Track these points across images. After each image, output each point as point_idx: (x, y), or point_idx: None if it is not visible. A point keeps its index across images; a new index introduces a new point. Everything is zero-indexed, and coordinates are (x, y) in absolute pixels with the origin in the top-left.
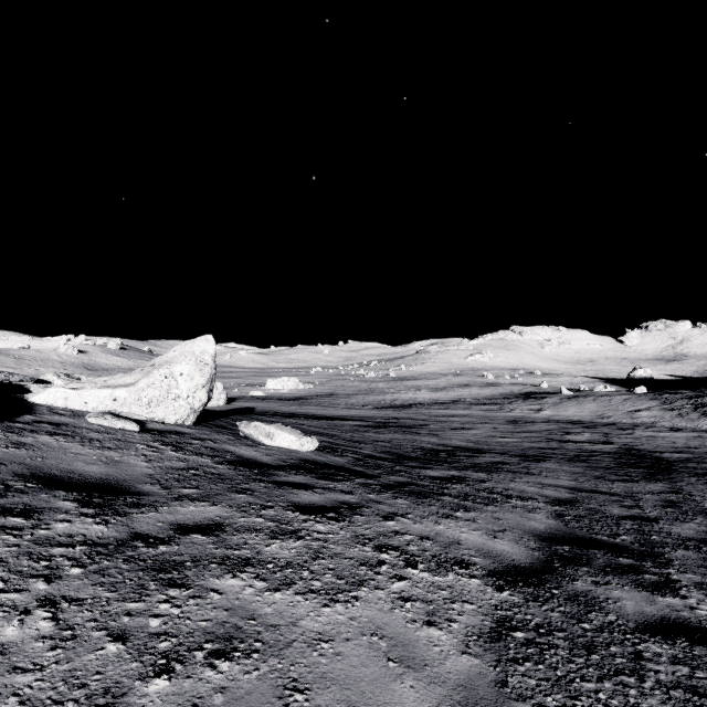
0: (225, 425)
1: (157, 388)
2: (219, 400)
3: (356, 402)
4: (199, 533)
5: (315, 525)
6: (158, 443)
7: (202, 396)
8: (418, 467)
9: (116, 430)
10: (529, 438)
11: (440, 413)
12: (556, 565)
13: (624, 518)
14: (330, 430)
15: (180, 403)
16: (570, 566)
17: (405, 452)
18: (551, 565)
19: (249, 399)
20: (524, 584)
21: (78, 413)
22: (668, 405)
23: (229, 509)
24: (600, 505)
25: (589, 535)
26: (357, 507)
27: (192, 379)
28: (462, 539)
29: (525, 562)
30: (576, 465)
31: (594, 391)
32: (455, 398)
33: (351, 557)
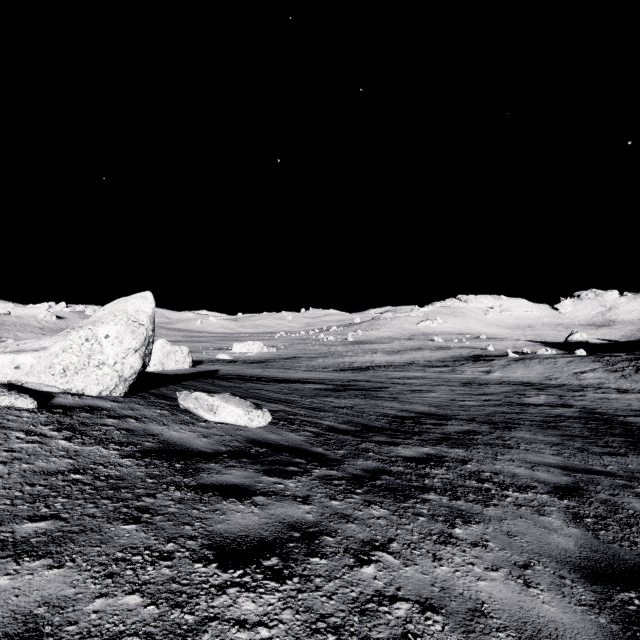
0: (169, 394)
1: (75, 353)
2: (184, 363)
3: (316, 365)
4: None
5: (238, 599)
6: (50, 427)
7: (134, 361)
8: (386, 444)
9: None
10: (488, 401)
11: (396, 375)
12: None
13: None
14: (290, 395)
15: (105, 371)
16: None
17: (369, 421)
18: None
19: (215, 362)
20: None
21: None
22: (611, 367)
23: (81, 575)
24: (611, 494)
25: (639, 558)
26: (315, 535)
27: (121, 342)
28: (484, 599)
29: None
30: (549, 434)
31: (537, 354)
32: (409, 360)
33: None
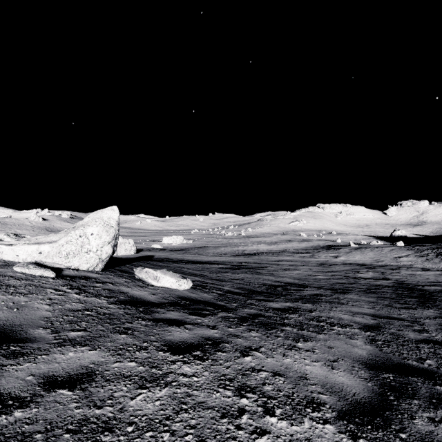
0: (127, 270)
1: (73, 244)
2: (131, 251)
3: (220, 252)
4: (67, 386)
5: (182, 366)
6: (66, 287)
7: (108, 249)
8: (263, 300)
9: (35, 277)
10: (334, 275)
11: (274, 259)
12: (390, 397)
13: (420, 342)
14: (202, 271)
15: (91, 255)
16: (402, 398)
17: (253, 287)
18: (386, 398)
19: (151, 250)
20: (372, 427)
21: (10, 263)
22: (419, 254)
23: (106, 353)
24: (398, 330)
25: (402, 360)
26: (219, 343)
27: (100, 237)
28: (307, 373)
29: (364, 397)
30: (370, 296)
31: (371, 244)
32: (283, 249)
33: (213, 406)
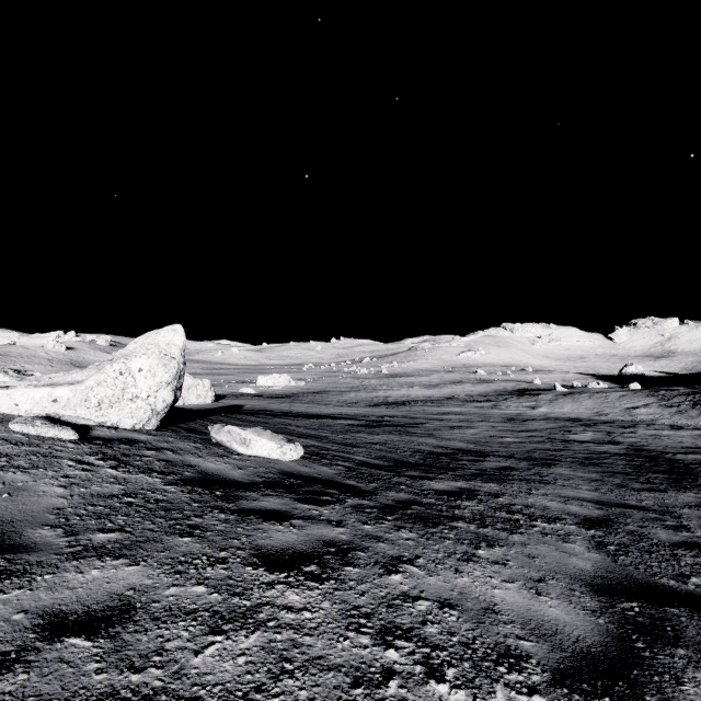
0: (199, 429)
1: (109, 386)
2: (206, 398)
3: (348, 399)
4: (83, 632)
5: (285, 593)
6: (95, 457)
7: (166, 395)
8: (419, 478)
9: (44, 440)
10: (531, 437)
11: (434, 411)
12: (637, 644)
13: (678, 546)
14: (320, 431)
15: (138, 404)
16: (658, 646)
17: (403, 456)
18: (631, 645)
19: (238, 396)
20: (612, 699)
21: (4, 418)
22: (666, 402)
23: (155, 571)
24: (640, 526)
25: (651, 578)
26: (348, 551)
27: (154, 375)
28: (497, 602)
29: (594, 643)
30: (590, 470)
31: (588, 388)
32: (449, 395)
33: (339, 664)
